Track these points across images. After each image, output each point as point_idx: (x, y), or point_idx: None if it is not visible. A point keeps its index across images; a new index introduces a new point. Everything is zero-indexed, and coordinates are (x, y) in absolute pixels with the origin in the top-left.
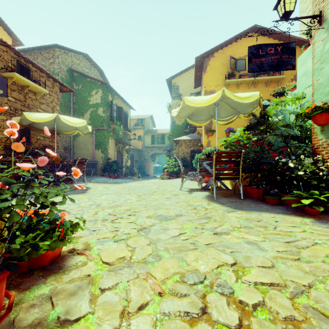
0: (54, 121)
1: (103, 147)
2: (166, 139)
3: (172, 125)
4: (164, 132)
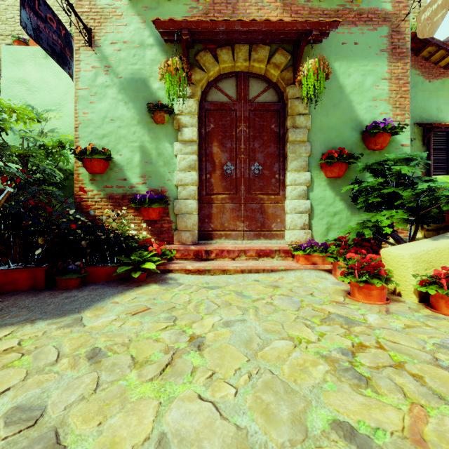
0: None
1: None
2: None
3: None
4: None
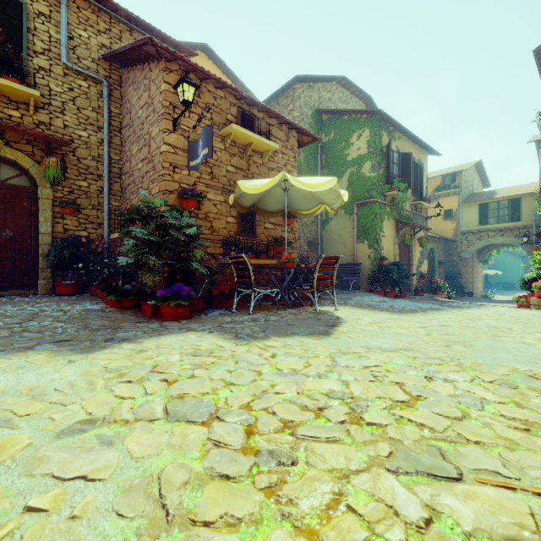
0: (284, 191)
1: (371, 236)
2: (526, 209)
3: None
4: (519, 193)
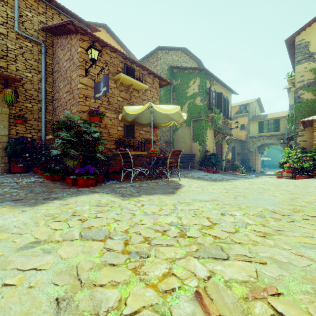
0: (151, 112)
1: (200, 139)
2: (282, 124)
3: (297, 102)
4: (279, 116)
